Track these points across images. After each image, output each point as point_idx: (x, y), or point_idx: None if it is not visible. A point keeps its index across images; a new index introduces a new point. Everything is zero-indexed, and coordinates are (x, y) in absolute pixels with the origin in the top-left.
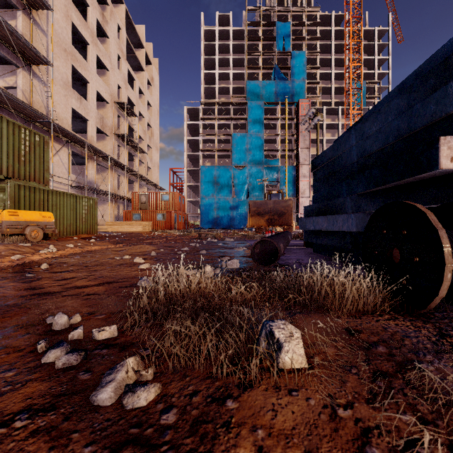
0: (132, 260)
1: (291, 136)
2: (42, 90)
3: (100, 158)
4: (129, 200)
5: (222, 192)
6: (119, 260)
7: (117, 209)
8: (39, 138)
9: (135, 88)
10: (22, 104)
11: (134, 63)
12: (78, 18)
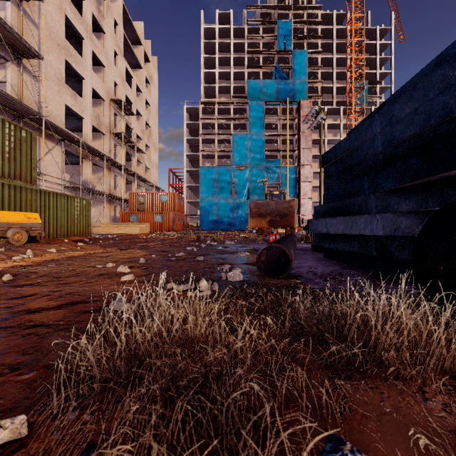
0: (115, 269)
1: (293, 137)
2: (33, 86)
3: (96, 157)
4: (126, 201)
5: (222, 193)
6: (100, 268)
7: (114, 211)
8: (26, 133)
9: (133, 86)
10: (10, 99)
11: (131, 60)
12: (72, 11)
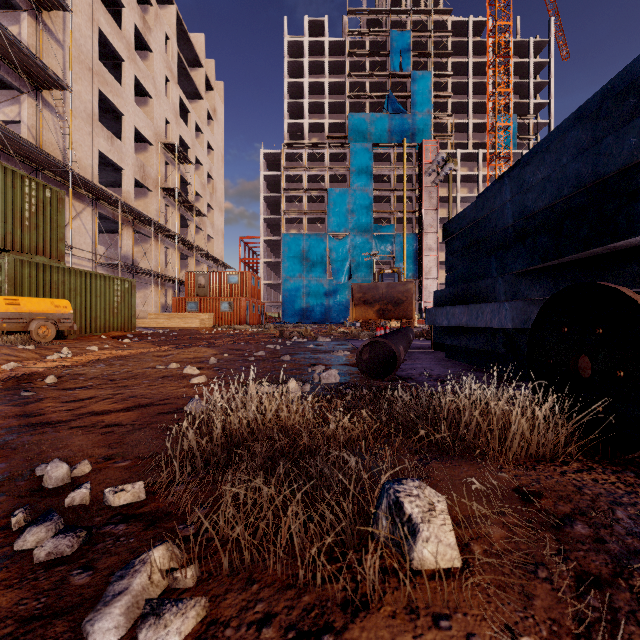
0: (180, 371)
1: (412, 193)
2: (56, 126)
3: (140, 222)
4: (181, 283)
5: (314, 271)
6: (162, 370)
7: (165, 296)
8: (50, 193)
9: (190, 123)
10: (27, 145)
11: (188, 88)
12: (108, 23)
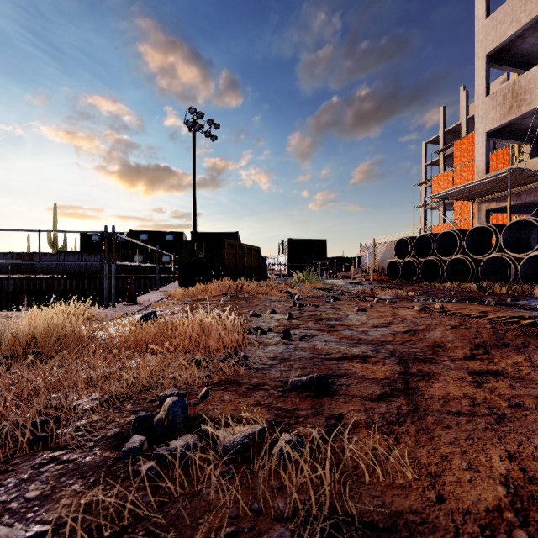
0: None
1: None
2: None
3: None
4: None
5: None
6: None
7: None
8: None
9: None
10: None
11: None
12: None
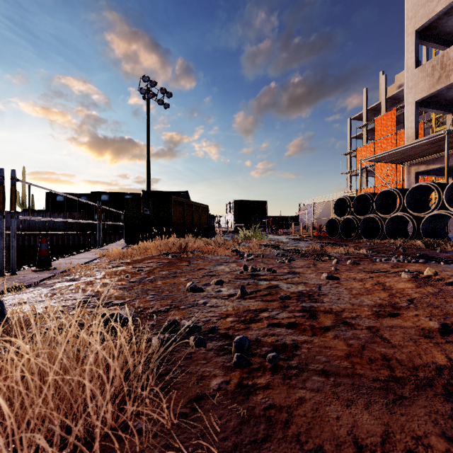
0: None
1: None
2: None
3: None
4: None
5: None
6: None
7: None
8: None
9: None
10: None
11: None
12: None
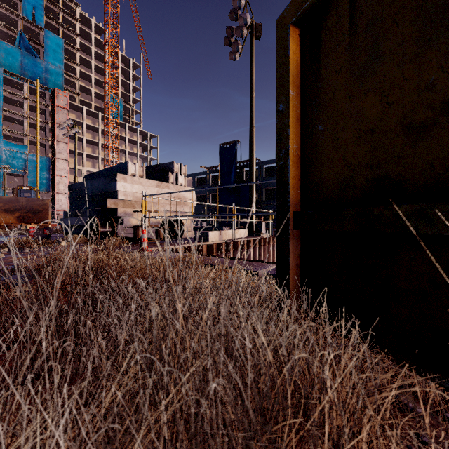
0: None
1: (45, 124)
2: None
3: None
4: None
5: None
6: None
7: None
8: None
9: None
10: None
11: None
12: None
